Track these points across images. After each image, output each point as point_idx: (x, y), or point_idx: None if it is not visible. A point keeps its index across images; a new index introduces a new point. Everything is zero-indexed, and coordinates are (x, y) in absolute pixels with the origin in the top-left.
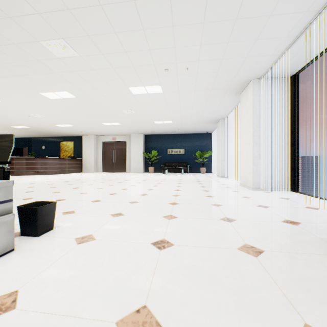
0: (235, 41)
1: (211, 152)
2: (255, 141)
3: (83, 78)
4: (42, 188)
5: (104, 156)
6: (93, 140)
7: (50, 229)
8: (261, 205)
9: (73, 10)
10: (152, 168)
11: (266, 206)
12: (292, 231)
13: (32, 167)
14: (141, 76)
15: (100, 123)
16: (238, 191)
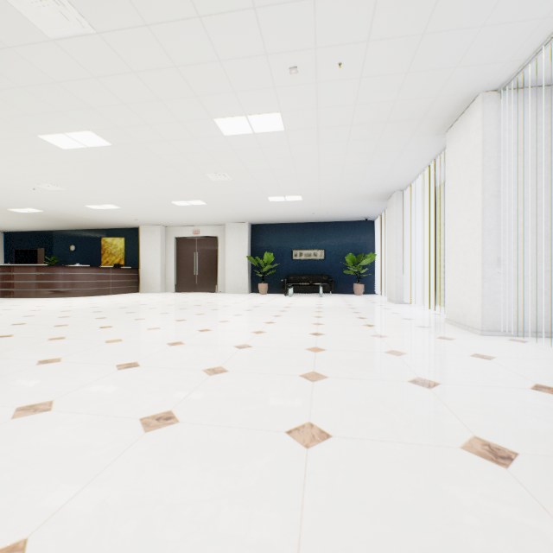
0: None
1: (375, 255)
2: (488, 227)
3: (116, 96)
4: (37, 327)
5: (179, 264)
6: (159, 234)
7: None
8: (543, 386)
9: None
10: (265, 286)
11: None
12: None
13: (46, 283)
14: (239, 89)
15: (168, 202)
16: (452, 337)
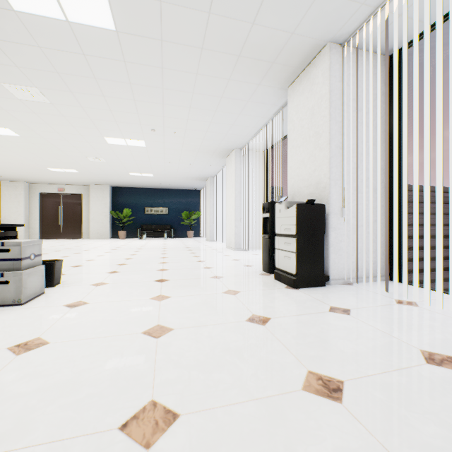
0: (217, 123)
1: (200, 212)
2: (237, 205)
3: (44, 120)
4: None
5: (44, 215)
6: (23, 189)
7: (59, 282)
8: (236, 259)
9: (63, 74)
10: (124, 233)
11: (239, 259)
12: (245, 269)
13: None
14: (123, 130)
15: (44, 168)
16: (223, 252)
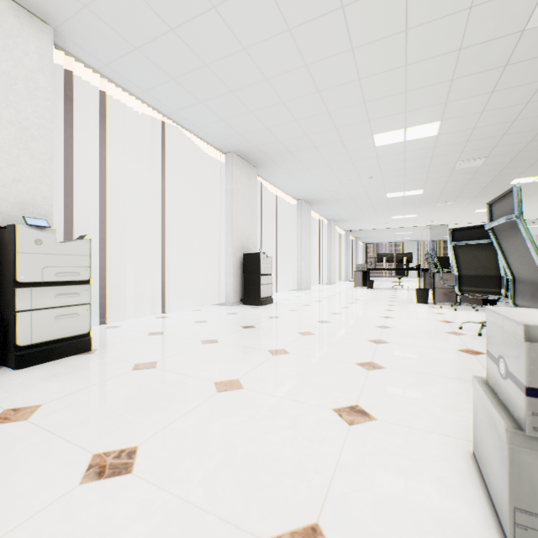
0: None
1: None
2: None
3: None
4: None
5: None
6: None
7: None
8: None
9: None
10: None
11: None
12: None
13: None
14: None
15: None
16: None
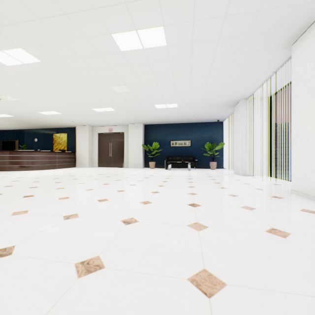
0: None
1: (224, 143)
2: None
3: (30, 10)
4: None
5: (100, 149)
6: (88, 131)
7: None
8: None
9: None
10: (153, 163)
11: None
12: None
13: (14, 161)
14: None
15: (90, 109)
16: (314, 210)
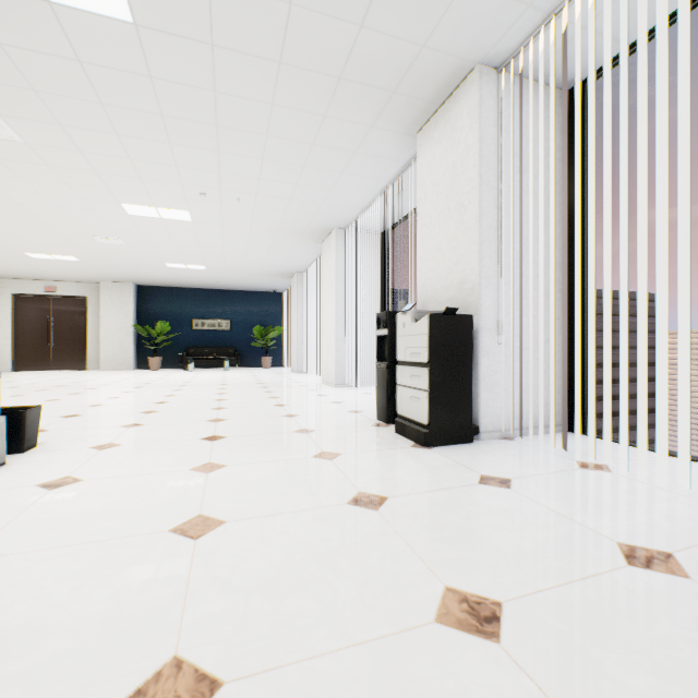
0: (307, 185)
1: (283, 327)
2: (340, 317)
3: (15, 172)
4: None
5: (20, 331)
6: None
7: (34, 445)
8: (336, 401)
9: (44, 94)
10: (158, 360)
11: (341, 402)
12: (351, 417)
13: None
14: (154, 193)
15: (18, 253)
16: (316, 389)
